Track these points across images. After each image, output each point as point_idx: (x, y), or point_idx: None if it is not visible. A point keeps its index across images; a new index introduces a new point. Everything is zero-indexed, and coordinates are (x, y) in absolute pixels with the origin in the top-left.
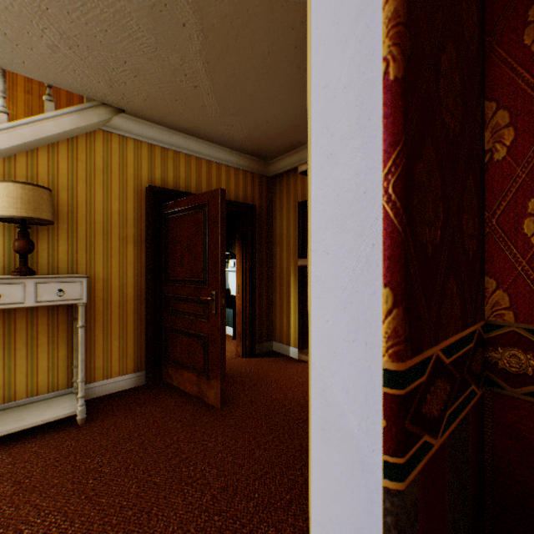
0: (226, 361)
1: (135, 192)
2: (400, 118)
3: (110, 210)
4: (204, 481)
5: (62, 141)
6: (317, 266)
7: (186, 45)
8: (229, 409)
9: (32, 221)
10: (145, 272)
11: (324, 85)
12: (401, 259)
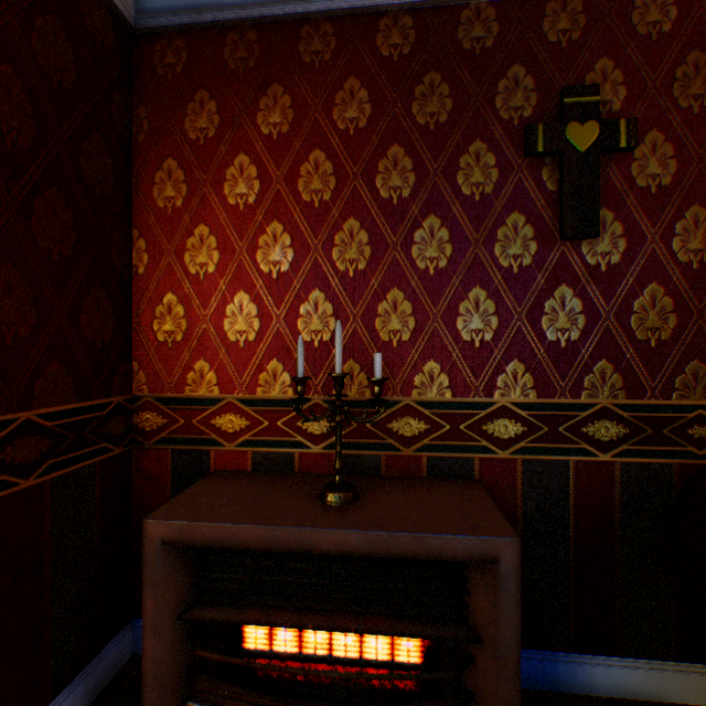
0: None
1: None
2: None
3: None
4: None
5: None
6: None
7: None
8: None
9: None
10: None
11: None
12: None
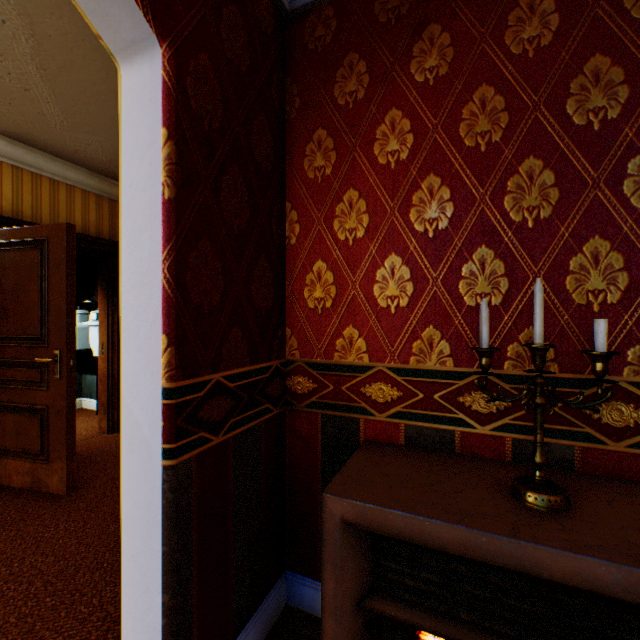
0: (83, 441)
1: None
2: (174, 225)
3: None
4: (34, 571)
5: None
6: (126, 320)
7: (9, 42)
8: (81, 493)
9: None
10: None
11: (130, 184)
12: (175, 316)
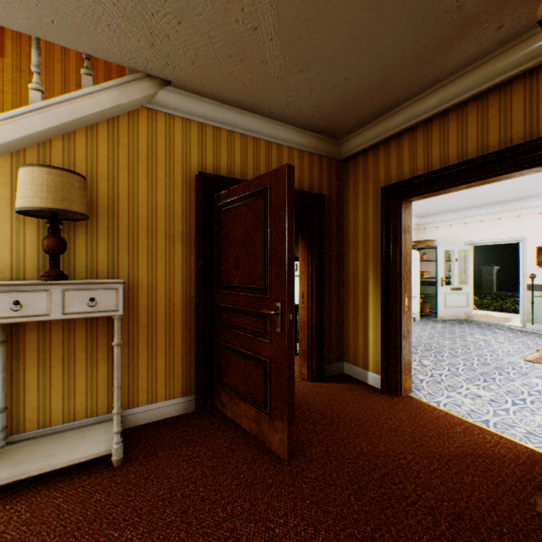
0: None
1: (183, 181)
2: None
3: (155, 203)
4: None
5: (102, 122)
6: None
7: None
8: (299, 464)
9: (67, 216)
10: (194, 277)
11: None
12: None
